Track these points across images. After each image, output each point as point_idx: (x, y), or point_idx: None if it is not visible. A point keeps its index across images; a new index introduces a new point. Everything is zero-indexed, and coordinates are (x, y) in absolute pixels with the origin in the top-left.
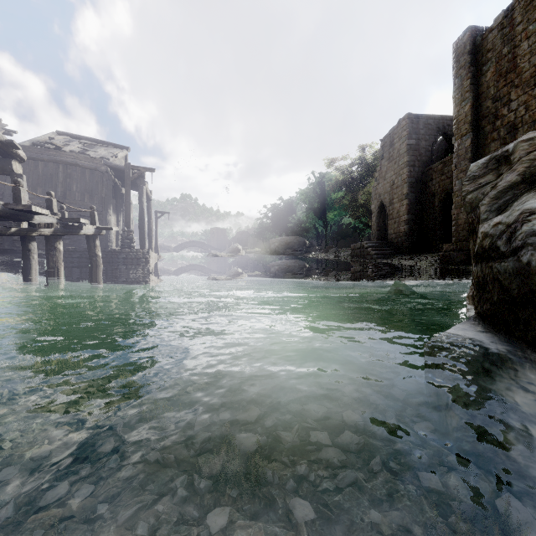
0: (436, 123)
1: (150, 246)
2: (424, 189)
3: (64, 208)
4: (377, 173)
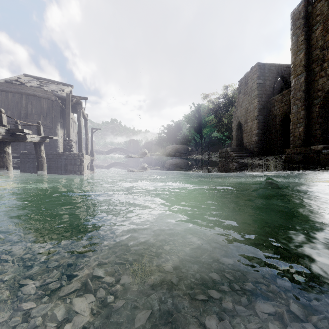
0: (276, 69)
1: (86, 151)
2: (268, 113)
3: (18, 123)
4: (236, 103)
